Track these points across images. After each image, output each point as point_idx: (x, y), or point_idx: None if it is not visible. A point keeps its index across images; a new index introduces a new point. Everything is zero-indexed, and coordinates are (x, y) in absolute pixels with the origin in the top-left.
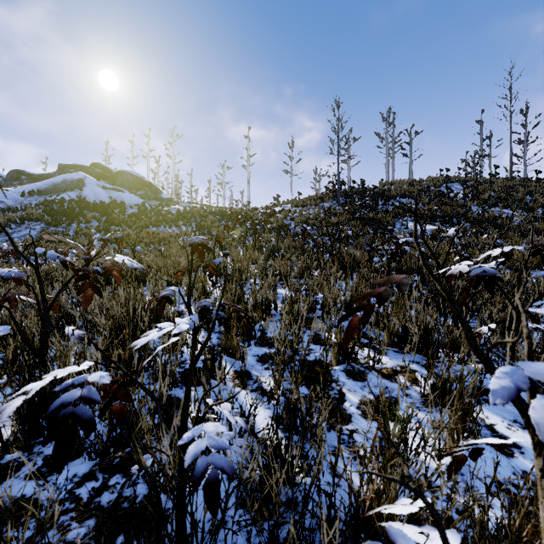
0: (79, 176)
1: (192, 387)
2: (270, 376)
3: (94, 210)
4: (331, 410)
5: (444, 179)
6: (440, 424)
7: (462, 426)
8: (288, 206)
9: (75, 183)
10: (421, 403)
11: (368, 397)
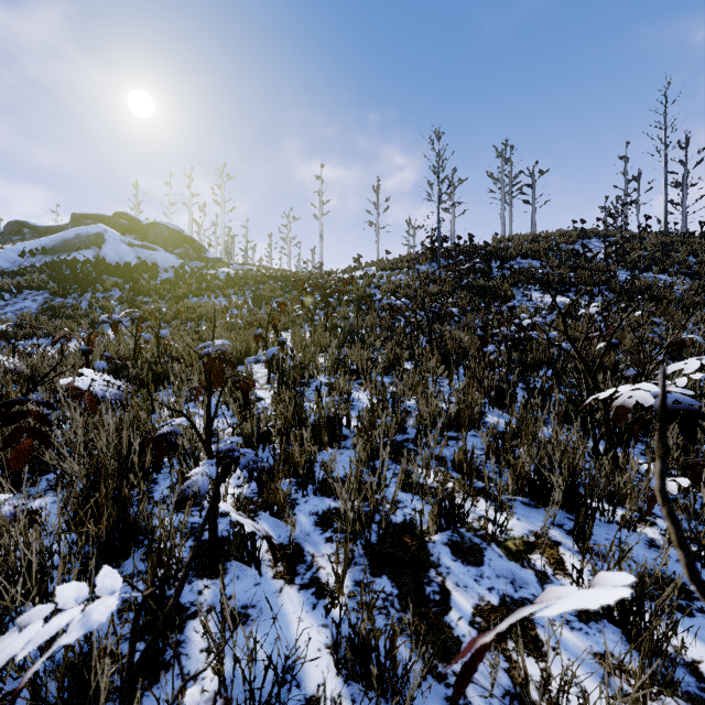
0: (97, 229)
1: (207, 579)
2: (333, 556)
3: (116, 274)
4: (427, 628)
5: (578, 234)
6: (619, 690)
7: (651, 676)
8: (372, 269)
9: (92, 238)
10: (573, 612)
11: (487, 599)
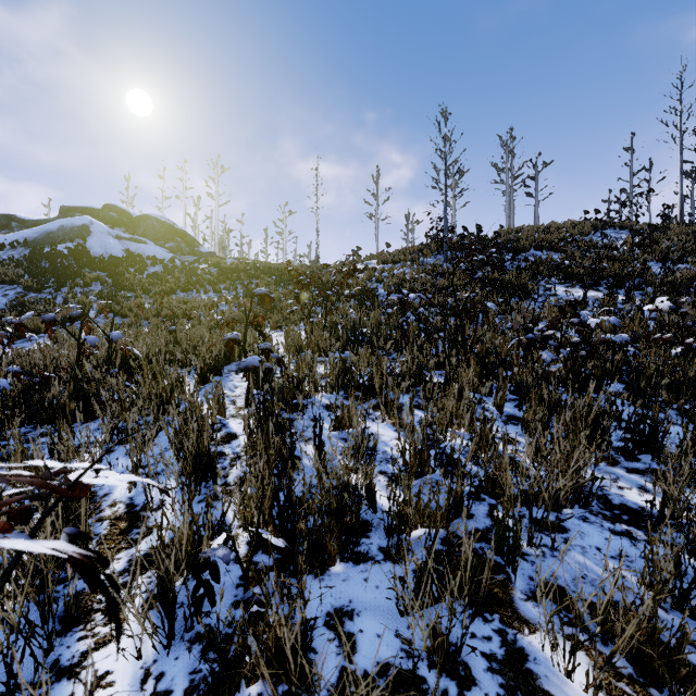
0: (83, 221)
1: None
2: None
3: (100, 268)
4: None
5: (592, 225)
6: None
7: None
8: (373, 262)
9: (76, 230)
10: None
11: None
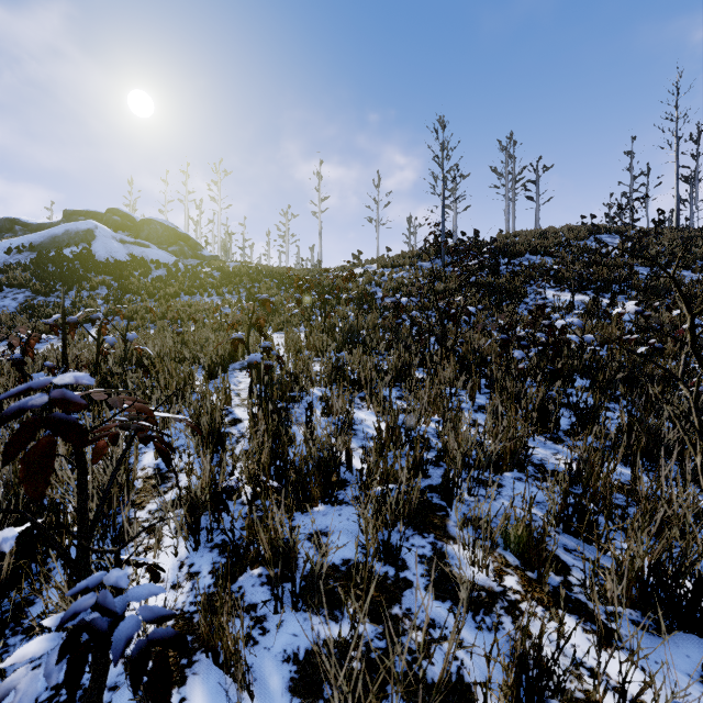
0: (87, 225)
1: None
2: None
3: (105, 272)
4: None
5: (588, 230)
6: None
7: None
8: (373, 266)
9: (81, 235)
10: None
11: None
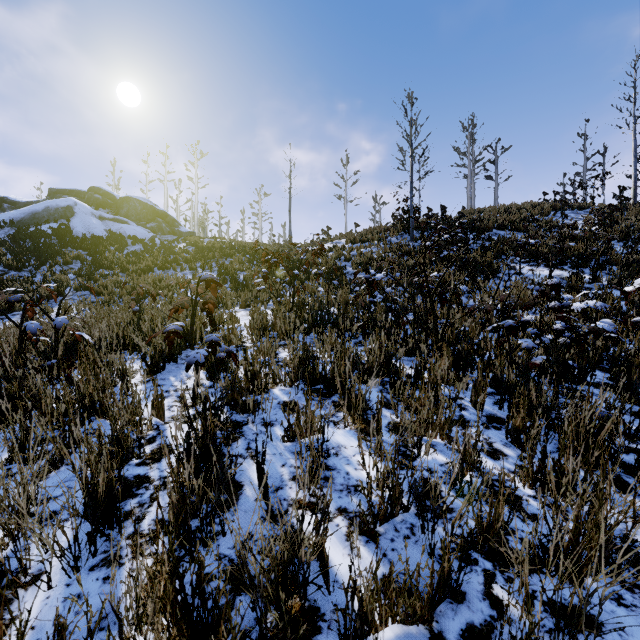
0: (67, 202)
1: None
2: None
3: (81, 247)
4: None
5: (551, 206)
6: None
7: None
8: (342, 241)
9: (61, 211)
10: None
11: None
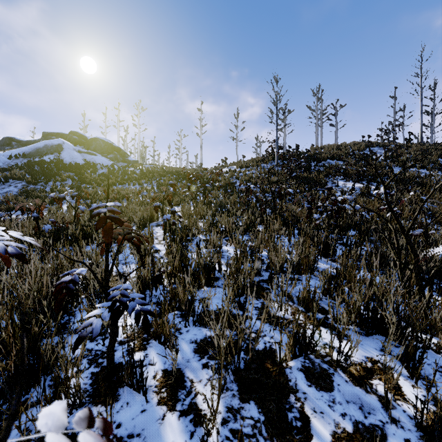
0: (58, 142)
1: (101, 405)
2: (209, 382)
3: (70, 170)
4: None
5: (366, 144)
6: None
7: None
8: (234, 167)
9: (54, 147)
10: (420, 440)
11: (342, 426)
